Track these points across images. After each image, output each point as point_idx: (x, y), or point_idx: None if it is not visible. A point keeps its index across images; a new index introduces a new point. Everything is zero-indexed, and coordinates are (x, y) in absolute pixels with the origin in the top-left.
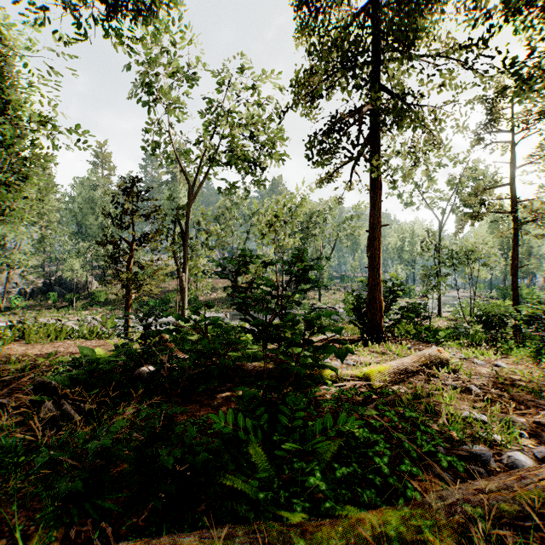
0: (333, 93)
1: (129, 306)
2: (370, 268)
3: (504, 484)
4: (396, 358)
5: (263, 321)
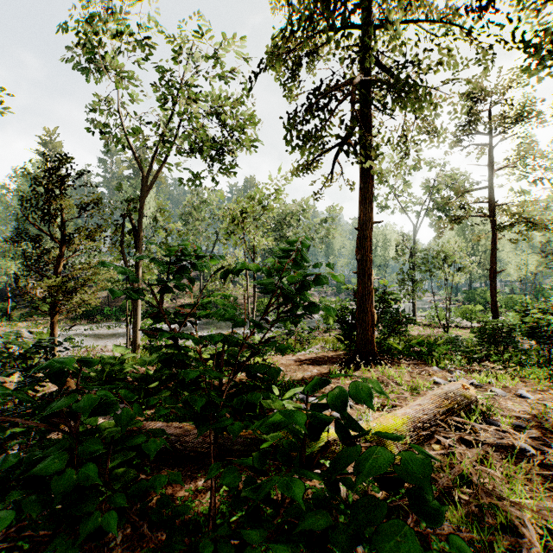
0: (314, 64)
1: (56, 321)
2: (359, 274)
3: None
4: (408, 398)
5: (199, 406)
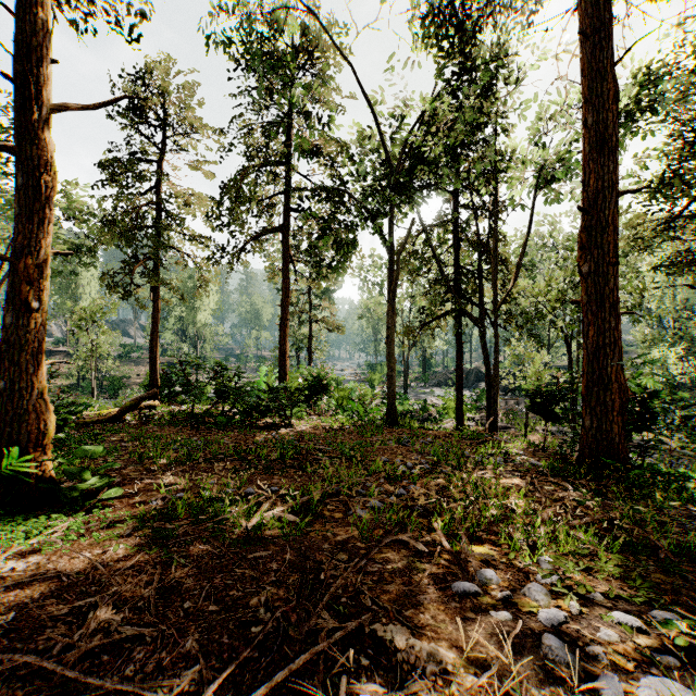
0: None
1: None
2: (151, 359)
3: (86, 419)
4: None
5: None
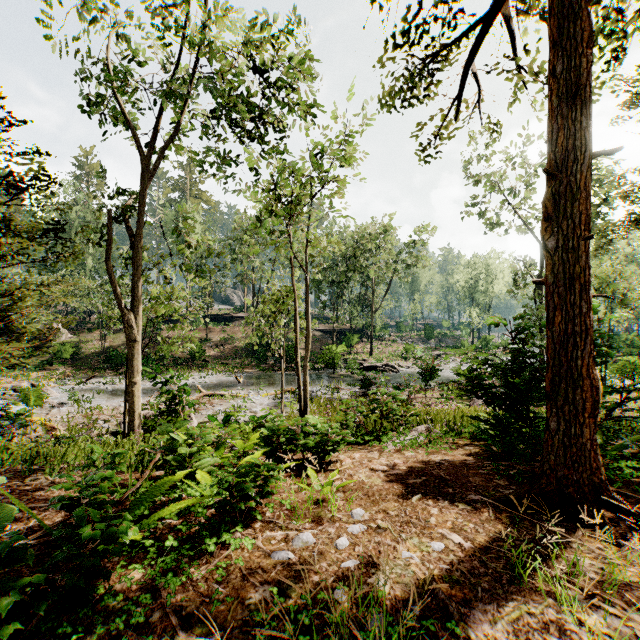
0: None
1: None
2: (555, 283)
3: None
4: None
5: None
